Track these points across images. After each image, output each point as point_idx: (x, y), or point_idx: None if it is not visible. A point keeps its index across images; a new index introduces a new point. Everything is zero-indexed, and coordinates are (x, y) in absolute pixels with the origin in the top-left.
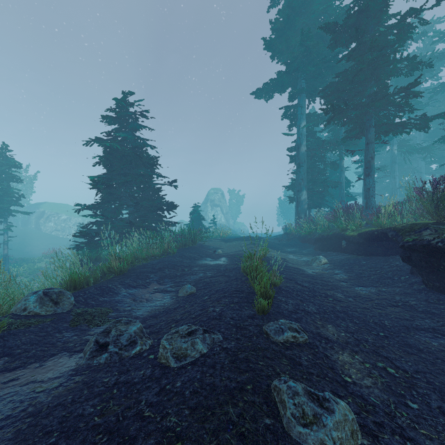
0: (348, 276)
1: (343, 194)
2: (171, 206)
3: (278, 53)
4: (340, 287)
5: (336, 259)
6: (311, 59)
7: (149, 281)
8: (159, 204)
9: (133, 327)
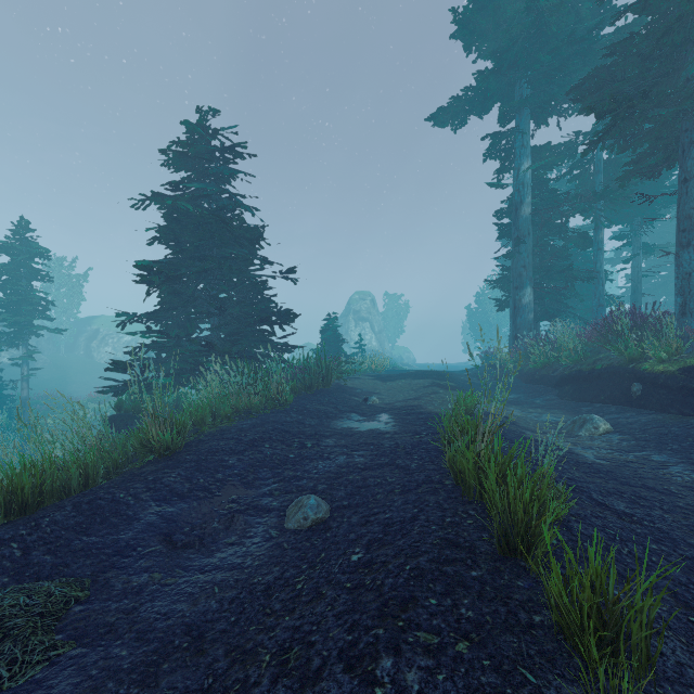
0: None
1: (603, 293)
2: (285, 316)
3: (479, 38)
4: None
5: (626, 421)
6: (545, 40)
7: (222, 476)
8: (265, 312)
9: None
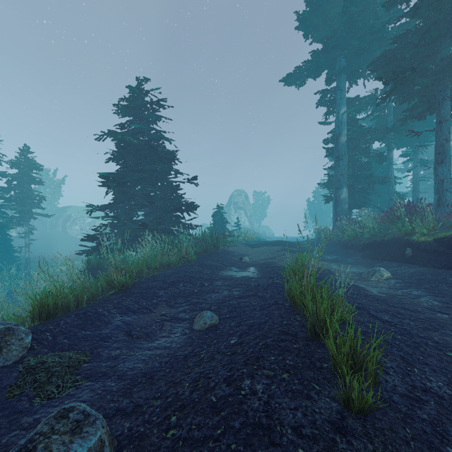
0: (440, 301)
1: (392, 191)
2: (190, 207)
3: (313, 30)
4: (444, 324)
5: (401, 271)
6: (355, 31)
7: (156, 301)
8: (178, 204)
9: (80, 447)
